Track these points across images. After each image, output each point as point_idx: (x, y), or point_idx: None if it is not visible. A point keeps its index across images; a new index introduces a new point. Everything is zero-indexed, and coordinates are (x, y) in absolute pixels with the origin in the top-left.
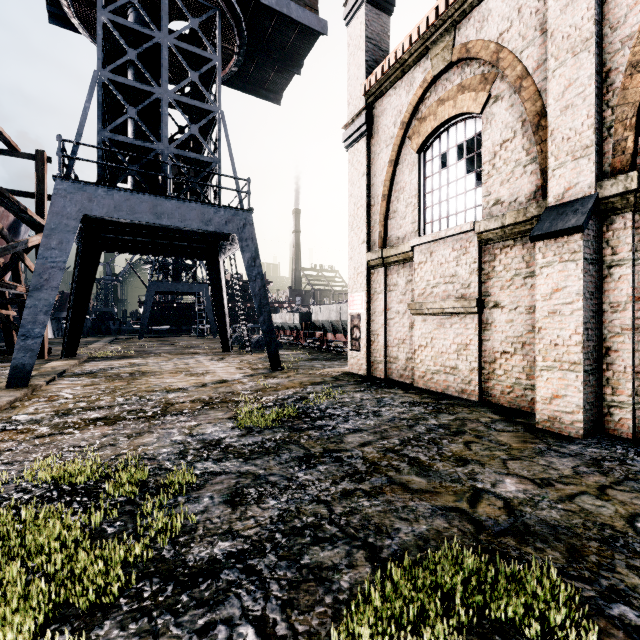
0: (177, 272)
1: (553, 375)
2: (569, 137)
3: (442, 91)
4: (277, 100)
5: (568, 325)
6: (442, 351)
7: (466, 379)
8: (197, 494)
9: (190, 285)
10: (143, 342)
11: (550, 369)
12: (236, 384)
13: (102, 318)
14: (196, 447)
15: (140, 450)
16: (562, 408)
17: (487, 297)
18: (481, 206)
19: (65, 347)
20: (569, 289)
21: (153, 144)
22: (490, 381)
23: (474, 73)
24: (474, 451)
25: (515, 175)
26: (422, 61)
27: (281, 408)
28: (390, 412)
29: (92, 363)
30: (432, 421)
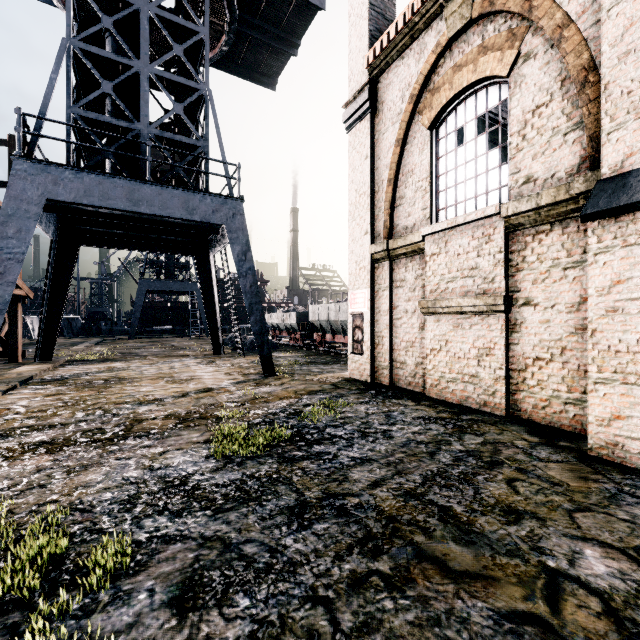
0: (169, 270)
1: (613, 390)
2: (631, 90)
3: (459, 55)
4: (272, 85)
5: (635, 327)
6: (459, 356)
7: (489, 389)
8: (131, 584)
9: (183, 284)
10: (132, 343)
11: (609, 382)
12: (222, 393)
13: (93, 318)
14: (152, 489)
15: (75, 495)
16: (626, 432)
17: (515, 293)
18: (507, 186)
19: (39, 350)
20: (636, 281)
21: (131, 123)
22: (519, 392)
23: (499, 30)
24: (523, 495)
25: (552, 146)
26: (435, 23)
27: (270, 428)
28: (403, 432)
29: (68, 367)
30: (457, 446)
